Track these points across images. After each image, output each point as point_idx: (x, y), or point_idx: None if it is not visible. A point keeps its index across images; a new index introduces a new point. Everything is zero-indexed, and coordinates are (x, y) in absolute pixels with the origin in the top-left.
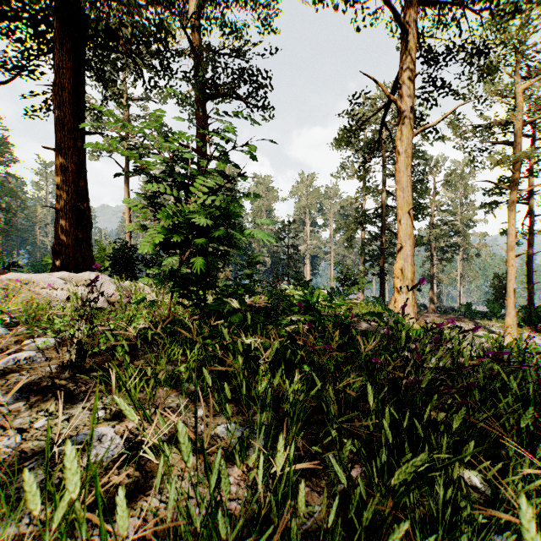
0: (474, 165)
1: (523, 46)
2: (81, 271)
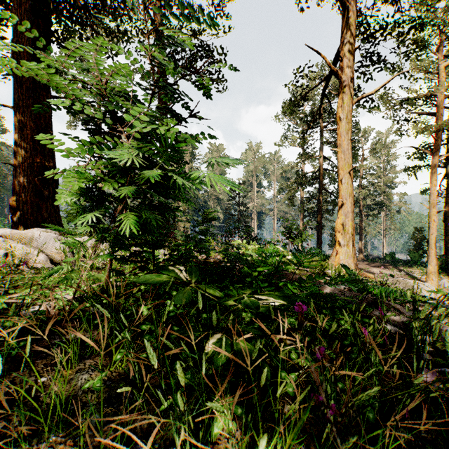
0: (400, 133)
1: (445, 28)
2: (47, 226)
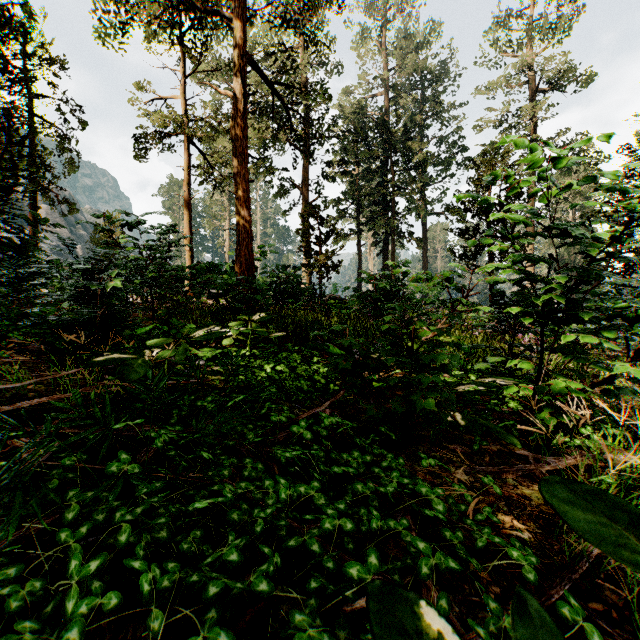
0: None
1: None
2: None
